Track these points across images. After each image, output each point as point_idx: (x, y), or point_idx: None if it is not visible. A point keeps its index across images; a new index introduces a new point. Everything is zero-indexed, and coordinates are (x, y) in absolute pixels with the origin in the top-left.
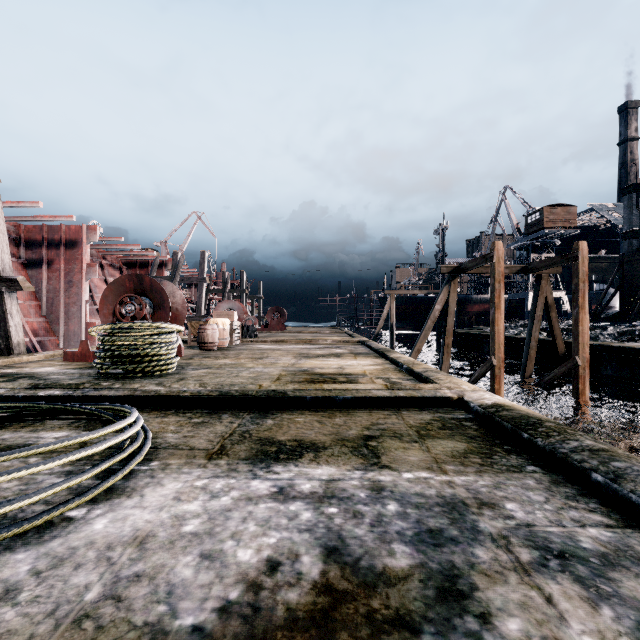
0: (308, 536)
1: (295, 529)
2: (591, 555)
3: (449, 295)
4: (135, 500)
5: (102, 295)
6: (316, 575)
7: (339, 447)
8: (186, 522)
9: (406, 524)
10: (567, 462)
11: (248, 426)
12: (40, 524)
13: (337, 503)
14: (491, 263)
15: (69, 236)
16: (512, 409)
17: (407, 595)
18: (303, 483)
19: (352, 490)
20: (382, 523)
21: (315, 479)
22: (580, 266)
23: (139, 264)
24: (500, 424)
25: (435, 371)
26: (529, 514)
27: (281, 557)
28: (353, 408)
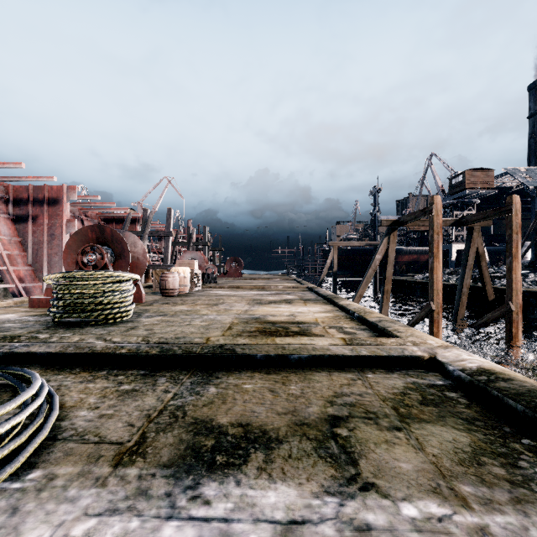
0: None
1: None
2: None
3: (389, 246)
4: None
5: (66, 245)
6: None
7: (298, 439)
8: None
9: None
10: None
11: (185, 397)
12: None
13: None
14: (430, 216)
15: (51, 195)
16: (510, 378)
17: None
18: (245, 532)
19: None
20: None
21: (265, 520)
22: (513, 218)
23: (115, 220)
24: (502, 401)
25: (390, 321)
26: None
27: None
28: (310, 368)
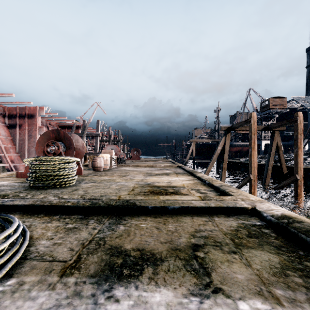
0: None
1: None
2: None
3: (225, 142)
4: None
5: (37, 141)
6: None
7: (173, 259)
8: None
9: None
10: None
11: (105, 232)
12: None
13: None
14: (249, 124)
15: (30, 112)
16: (301, 221)
17: None
18: None
19: None
20: None
21: None
22: (298, 125)
23: (67, 127)
24: (297, 235)
25: (227, 186)
26: None
27: None
28: (180, 214)
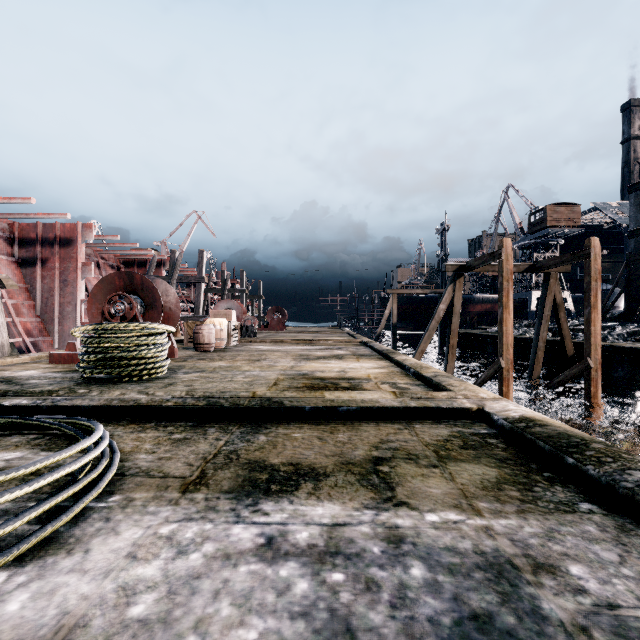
0: (303, 627)
1: (285, 613)
2: None
3: (454, 294)
4: (75, 558)
5: (90, 294)
6: None
7: (344, 474)
8: (136, 599)
9: (440, 603)
10: (635, 501)
11: (236, 444)
12: None
13: (343, 564)
14: (499, 261)
15: (64, 234)
16: (546, 424)
17: None
18: (299, 530)
19: (362, 542)
20: (406, 601)
21: (314, 523)
22: (592, 264)
23: (137, 263)
24: (534, 443)
25: (446, 376)
26: (605, 585)
27: None
28: (358, 420)
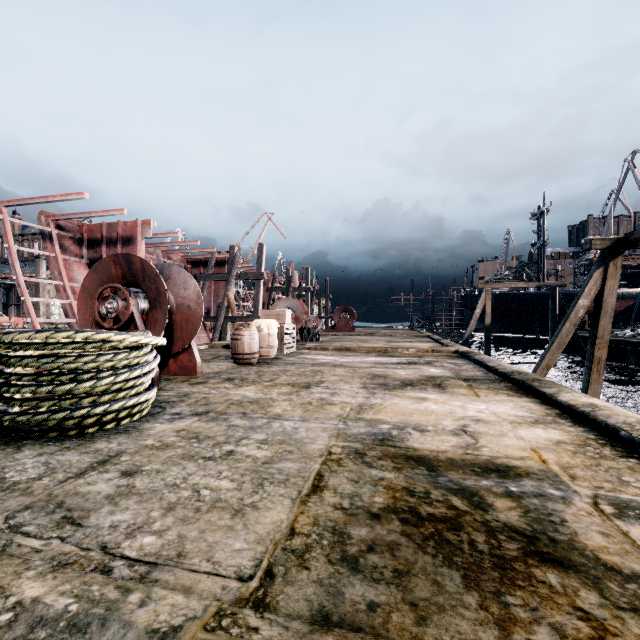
0: None
1: None
2: None
3: (604, 283)
4: None
5: (81, 287)
6: None
7: None
8: None
9: None
10: None
11: None
12: None
13: None
14: None
15: (125, 233)
16: None
17: None
18: None
19: None
20: None
21: None
22: None
23: (203, 263)
24: None
25: None
26: None
27: None
28: None
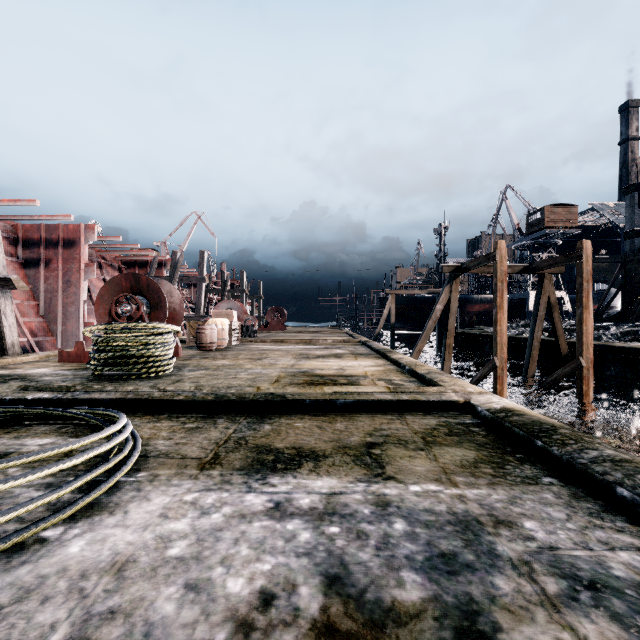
0: (307, 561)
1: (292, 553)
2: (626, 586)
3: (451, 295)
4: (117, 517)
5: (98, 295)
6: (315, 611)
7: (340, 455)
8: (172, 544)
9: (415, 547)
10: (587, 474)
11: (244, 432)
12: (9, 547)
13: (339, 521)
14: (494, 262)
15: (67, 235)
16: (523, 414)
17: (420, 638)
18: (302, 497)
19: (355, 505)
20: (389, 545)
21: (315, 492)
22: (584, 265)
23: (138, 264)
24: (511, 430)
25: (439, 373)
26: (551, 534)
27: (276, 588)
28: (355, 412)
